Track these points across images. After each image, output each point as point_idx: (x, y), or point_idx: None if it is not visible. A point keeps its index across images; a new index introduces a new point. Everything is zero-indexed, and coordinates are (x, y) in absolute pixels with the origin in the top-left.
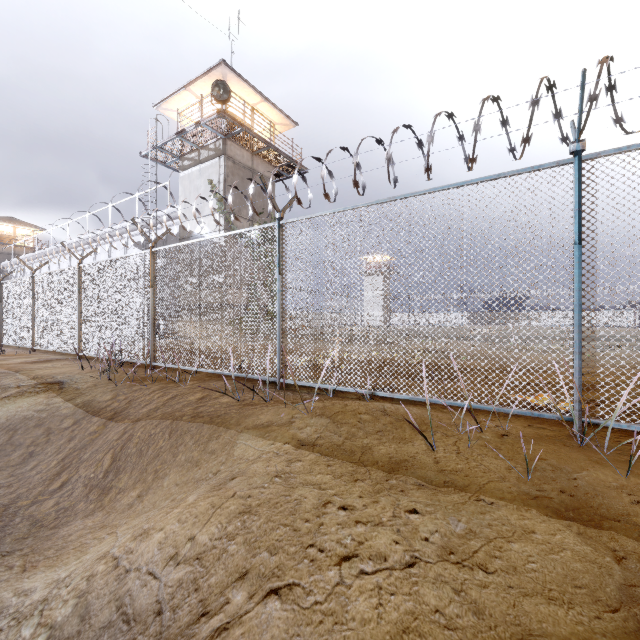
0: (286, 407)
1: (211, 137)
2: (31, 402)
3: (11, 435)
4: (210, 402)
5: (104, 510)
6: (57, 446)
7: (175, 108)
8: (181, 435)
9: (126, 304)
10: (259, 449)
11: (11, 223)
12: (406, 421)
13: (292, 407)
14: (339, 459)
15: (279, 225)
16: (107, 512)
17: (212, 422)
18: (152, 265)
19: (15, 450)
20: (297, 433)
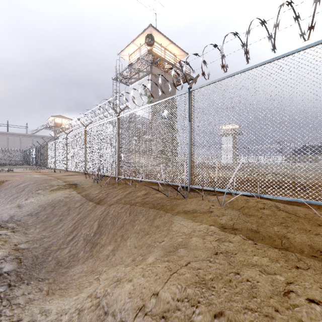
0: (203, 201)
1: (144, 65)
2: (62, 193)
3: (53, 208)
4: (150, 196)
5: (93, 257)
6: (72, 216)
7: (127, 54)
8: (136, 215)
9: (105, 146)
10: (191, 228)
11: (60, 118)
12: (298, 216)
13: (207, 201)
14: (262, 243)
15: (189, 92)
16: (94, 259)
17: (155, 208)
18: (118, 125)
19: (54, 216)
20: (217, 219)
